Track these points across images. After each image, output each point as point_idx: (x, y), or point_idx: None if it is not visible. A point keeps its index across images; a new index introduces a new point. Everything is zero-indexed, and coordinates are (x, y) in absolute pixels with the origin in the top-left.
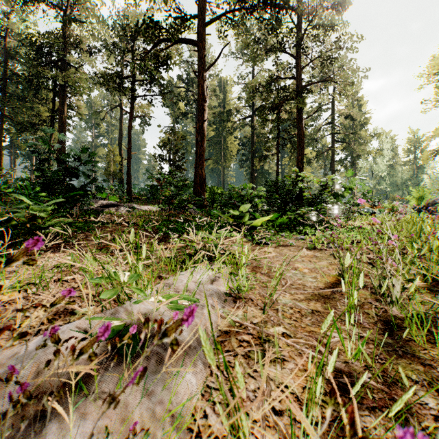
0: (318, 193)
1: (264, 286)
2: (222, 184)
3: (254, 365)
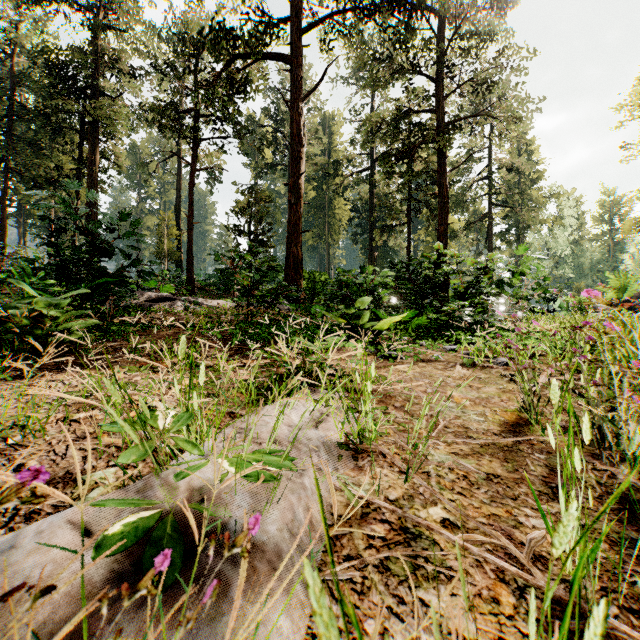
0: (474, 279)
1: (401, 429)
2: (327, 268)
3: (398, 589)
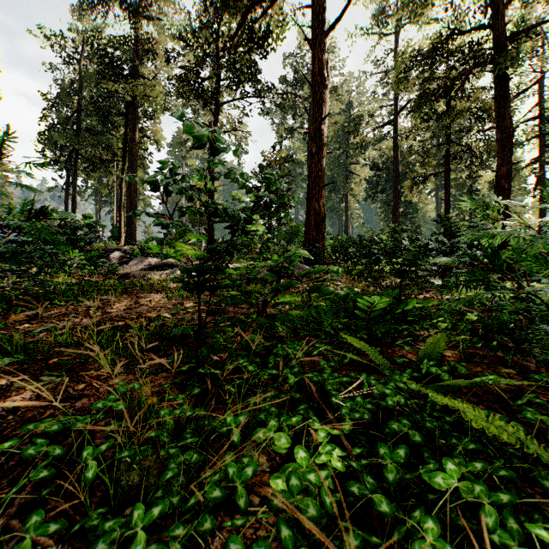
0: None
1: None
2: (346, 227)
3: None
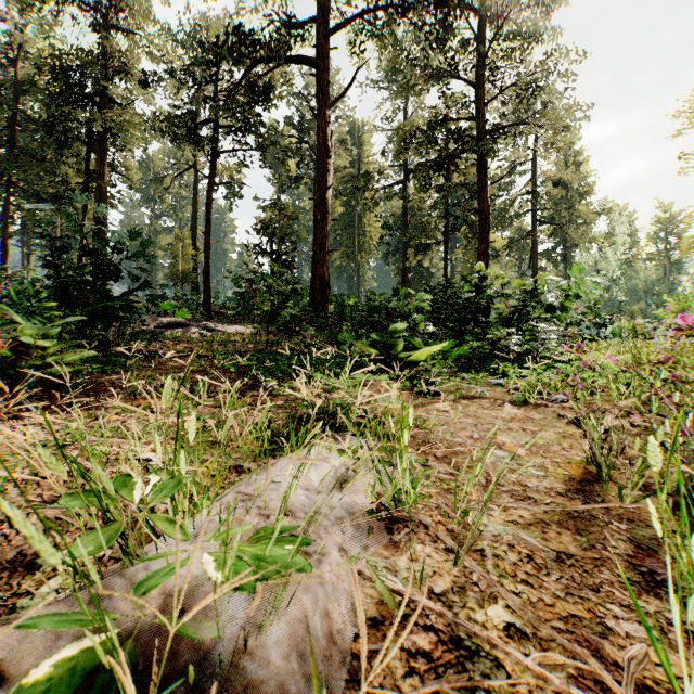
0: (521, 304)
1: (445, 488)
2: (356, 290)
3: None
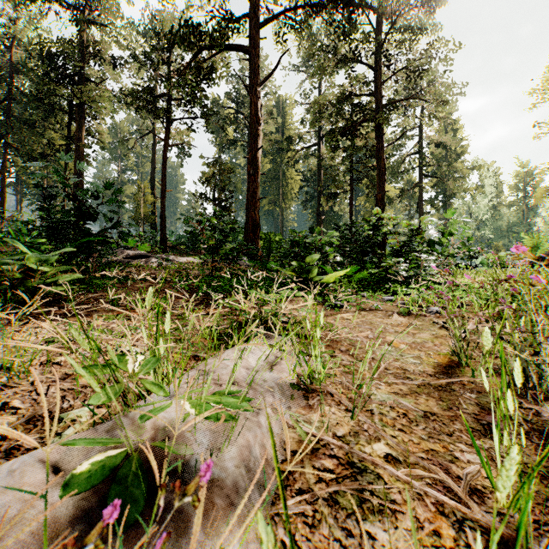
0: (408, 239)
1: (347, 371)
2: (281, 230)
3: (346, 522)
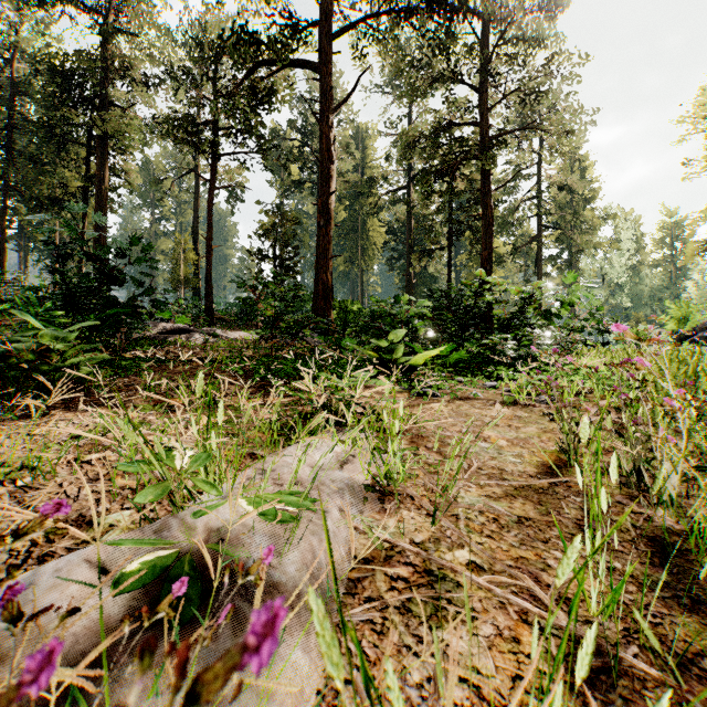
0: (518, 310)
1: (432, 471)
2: (360, 296)
3: (418, 630)
